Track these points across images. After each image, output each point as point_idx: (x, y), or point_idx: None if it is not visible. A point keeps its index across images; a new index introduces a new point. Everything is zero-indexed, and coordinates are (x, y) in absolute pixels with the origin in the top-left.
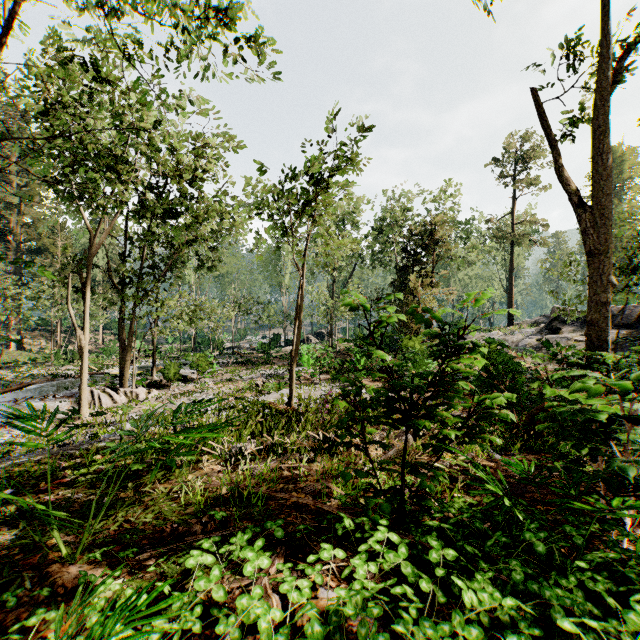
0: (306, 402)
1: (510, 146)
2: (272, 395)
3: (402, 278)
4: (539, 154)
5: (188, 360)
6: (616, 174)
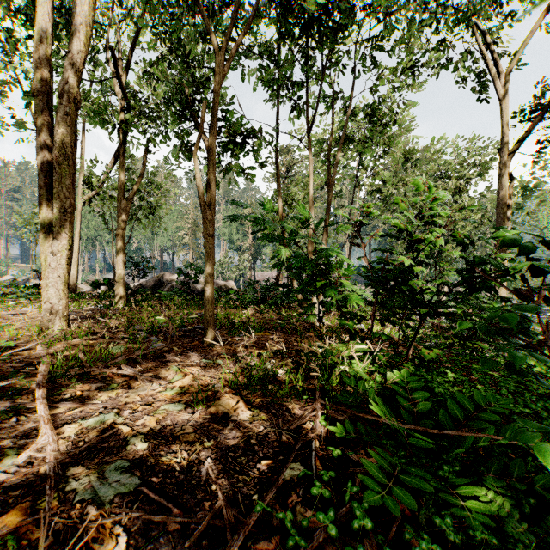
0: None
1: None
2: None
3: None
4: None
5: None
6: None
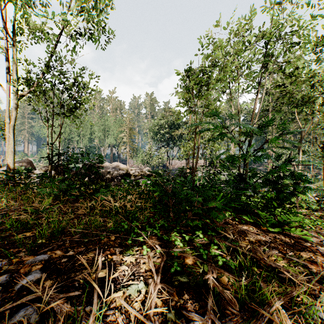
0: None
1: None
2: None
3: None
4: None
5: None
6: None
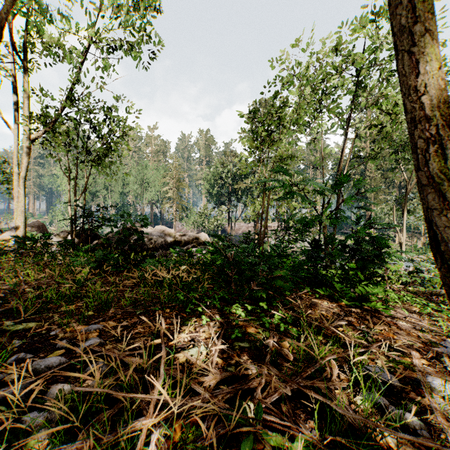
0: None
1: None
2: None
3: None
4: None
5: None
6: None
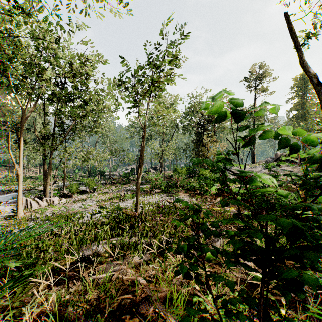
0: (147, 206)
1: (253, 71)
2: (129, 201)
3: (198, 138)
4: (268, 75)
5: (83, 182)
6: (305, 87)
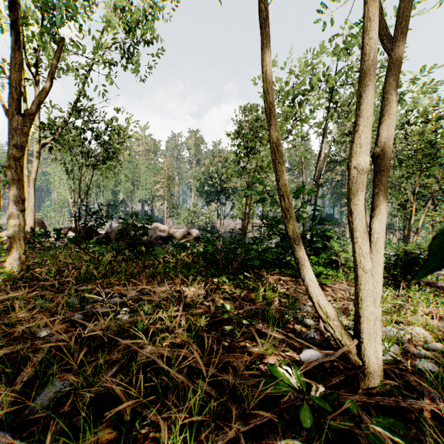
0: None
1: None
2: None
3: None
4: None
5: None
6: None
